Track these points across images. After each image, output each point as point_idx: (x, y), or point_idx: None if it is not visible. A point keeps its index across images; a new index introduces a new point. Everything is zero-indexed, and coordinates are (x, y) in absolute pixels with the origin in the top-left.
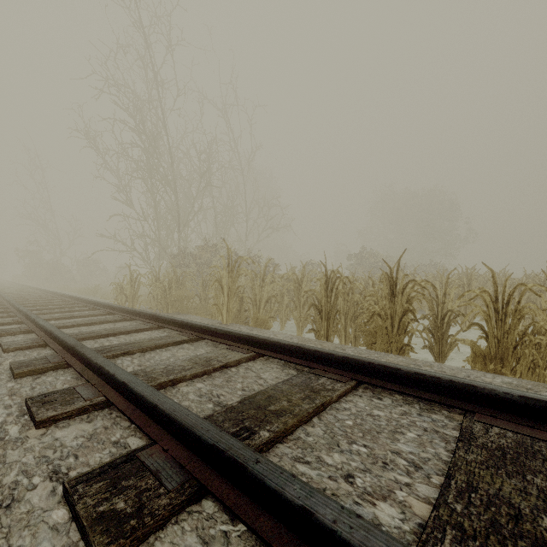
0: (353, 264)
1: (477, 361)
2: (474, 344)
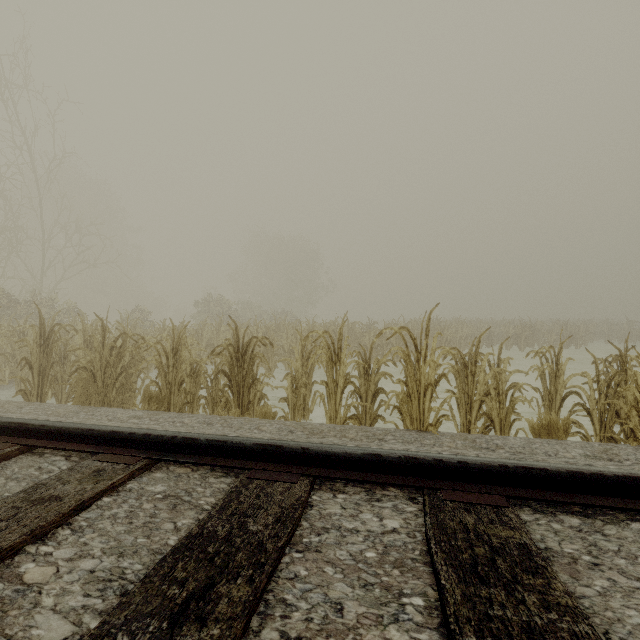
0: (200, 311)
1: (143, 401)
2: (147, 388)
